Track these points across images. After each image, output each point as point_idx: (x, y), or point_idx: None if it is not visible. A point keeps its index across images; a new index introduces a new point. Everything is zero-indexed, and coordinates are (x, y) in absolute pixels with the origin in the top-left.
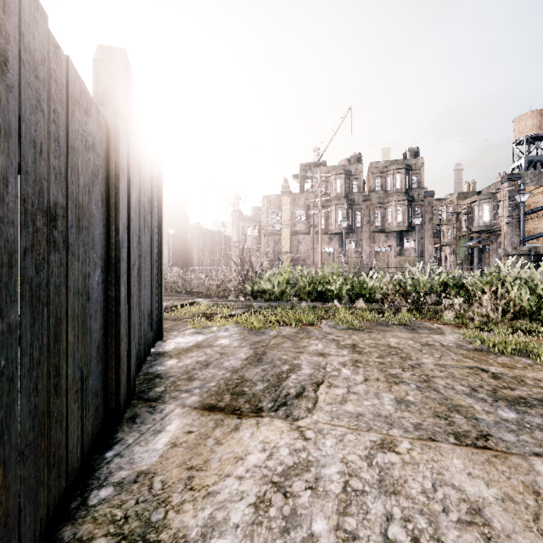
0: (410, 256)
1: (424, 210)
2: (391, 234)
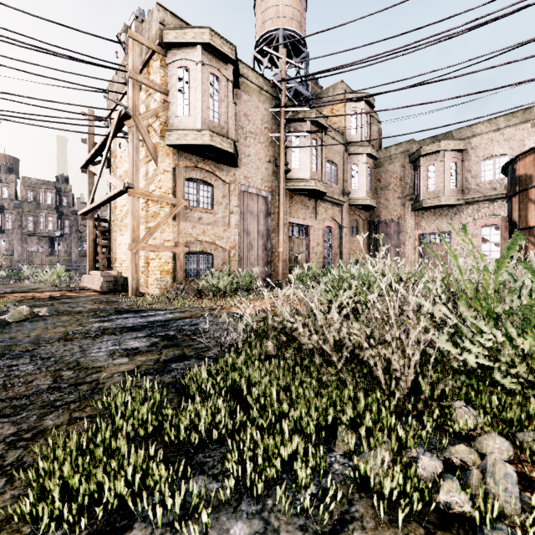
0: (60, 256)
1: (72, 224)
2: (44, 238)
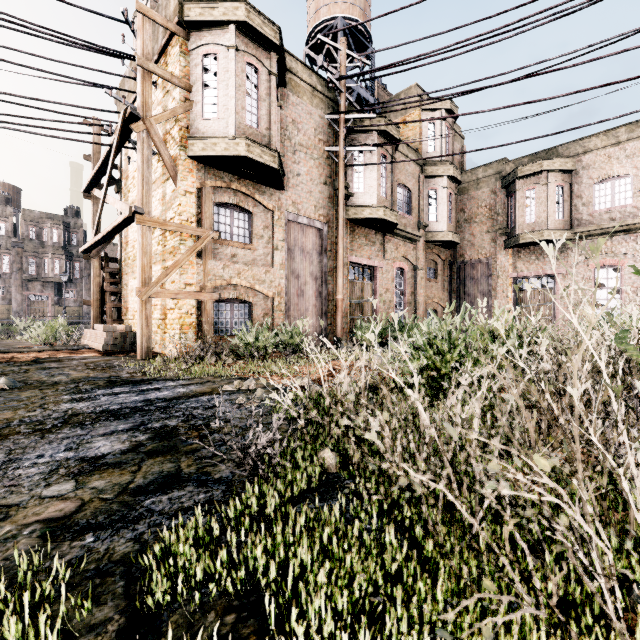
0: (69, 306)
1: (84, 266)
2: (49, 284)
